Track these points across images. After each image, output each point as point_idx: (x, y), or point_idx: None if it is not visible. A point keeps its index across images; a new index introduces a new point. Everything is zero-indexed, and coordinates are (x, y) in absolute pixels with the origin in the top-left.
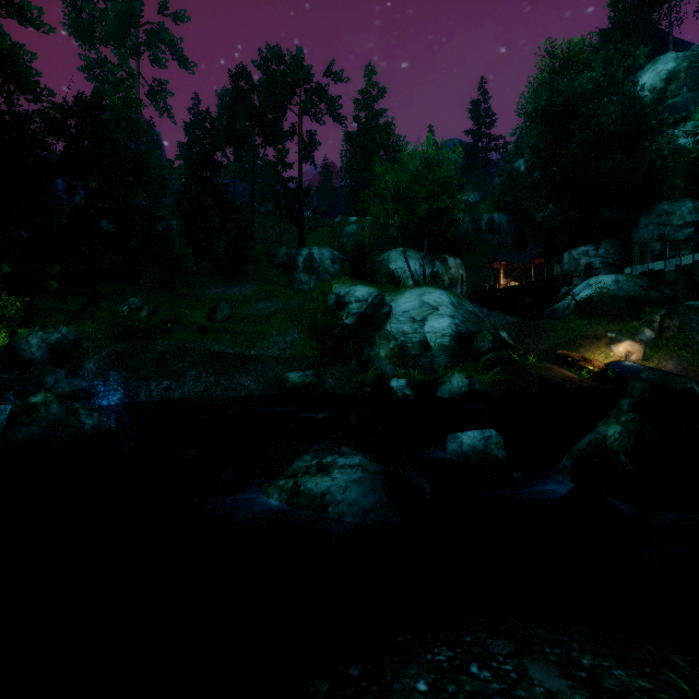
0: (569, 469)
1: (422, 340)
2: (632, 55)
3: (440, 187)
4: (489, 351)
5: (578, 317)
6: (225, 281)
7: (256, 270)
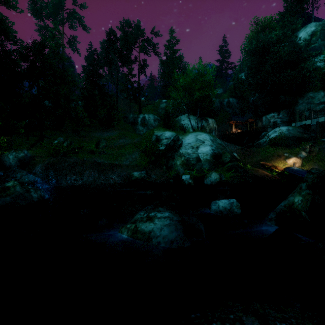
0: (274, 218)
1: (197, 157)
2: (295, 24)
3: (205, 84)
4: (229, 162)
5: (270, 146)
6: (104, 129)
7: (118, 124)
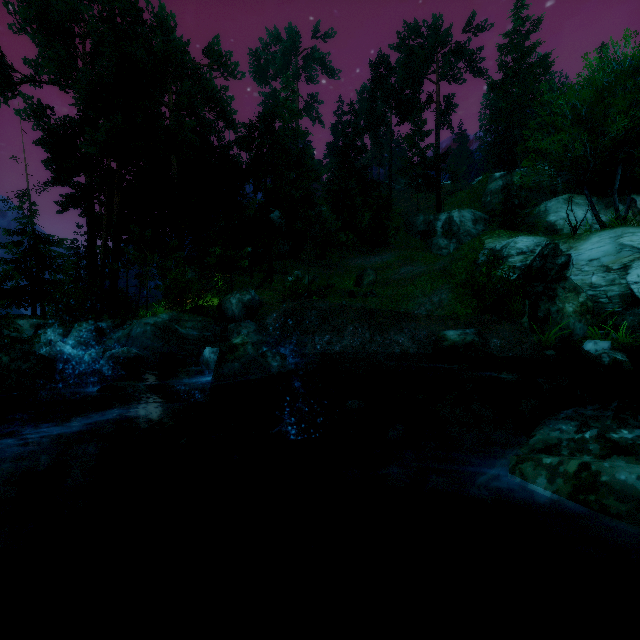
0: None
1: (623, 293)
2: None
3: None
4: None
5: None
6: (367, 252)
7: (395, 239)
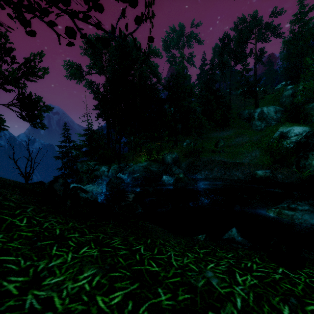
0: None
1: None
2: None
3: None
4: None
5: None
6: (219, 129)
7: (233, 123)
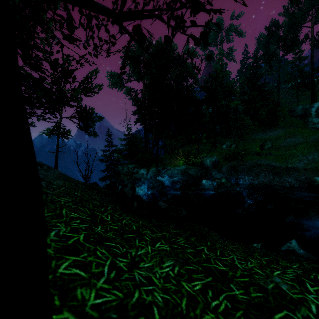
0: None
1: None
2: None
3: None
4: None
5: None
6: (265, 129)
7: (282, 121)
